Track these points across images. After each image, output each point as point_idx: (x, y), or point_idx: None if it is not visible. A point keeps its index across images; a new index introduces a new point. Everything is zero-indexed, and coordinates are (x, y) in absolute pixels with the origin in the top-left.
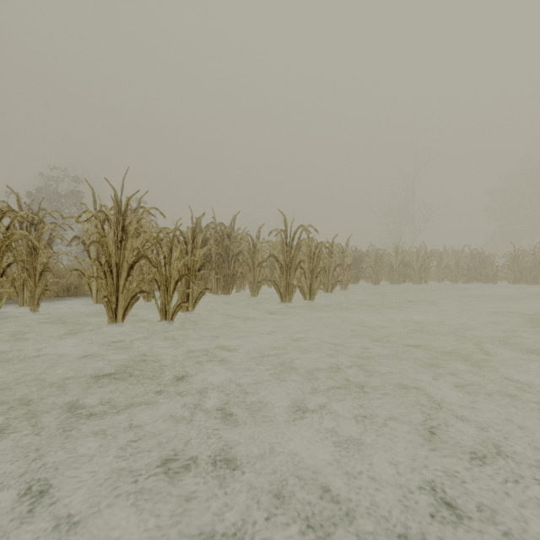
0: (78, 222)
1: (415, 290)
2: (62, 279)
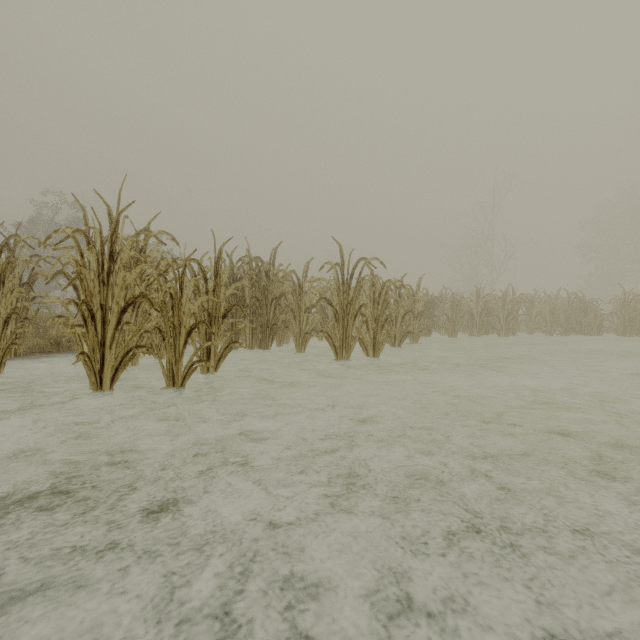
0: (54, 249)
1: (501, 344)
2: (50, 330)
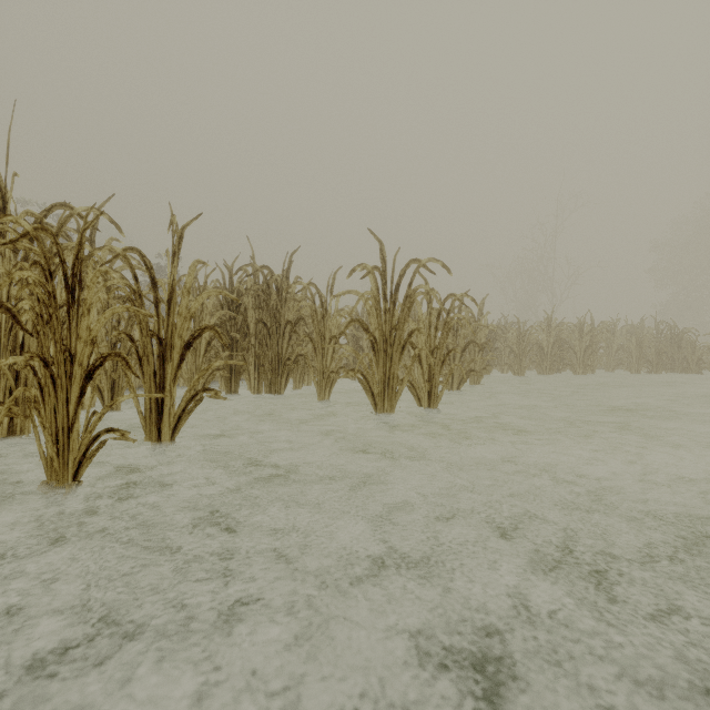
0: None
1: (577, 384)
2: None
